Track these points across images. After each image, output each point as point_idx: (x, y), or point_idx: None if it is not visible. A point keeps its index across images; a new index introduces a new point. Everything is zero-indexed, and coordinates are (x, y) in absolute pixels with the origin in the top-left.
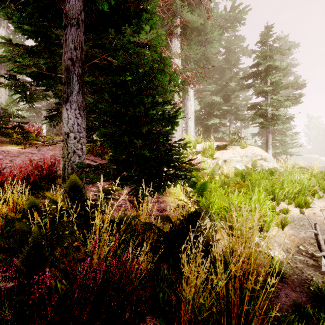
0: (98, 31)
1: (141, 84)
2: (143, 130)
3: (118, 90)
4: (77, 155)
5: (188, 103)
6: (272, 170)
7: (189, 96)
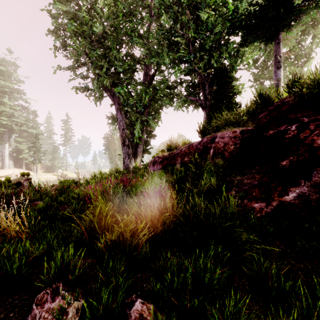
0: None
1: None
2: None
3: None
4: None
5: (5, 151)
6: None
7: (6, 148)
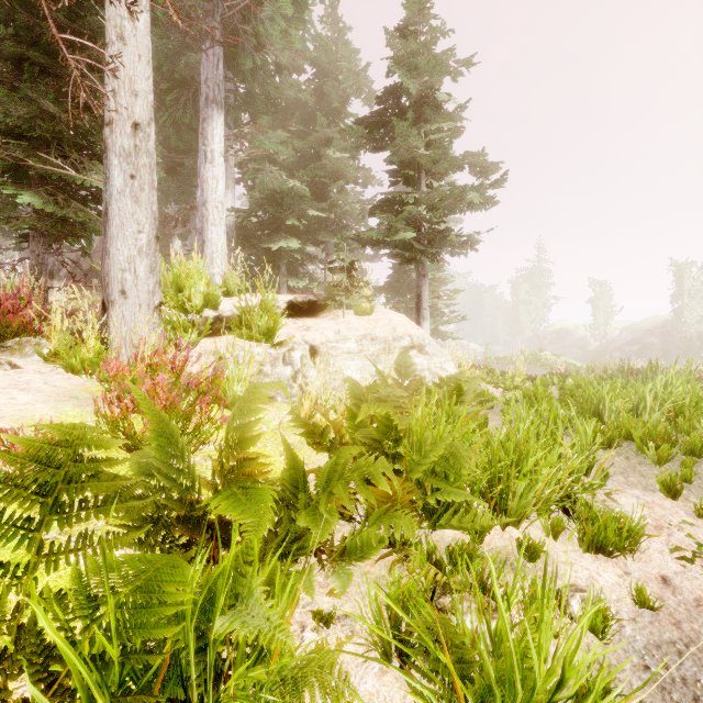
0: None
1: None
2: None
3: None
4: None
5: (207, 172)
6: (462, 385)
7: (210, 150)
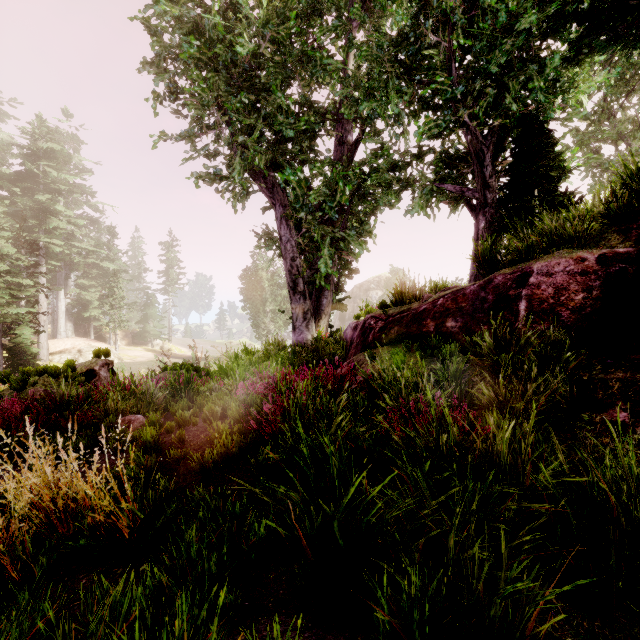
0: (4, 324)
1: (24, 343)
2: (25, 358)
3: (6, 334)
4: (1, 366)
5: (59, 304)
6: None
7: (60, 298)
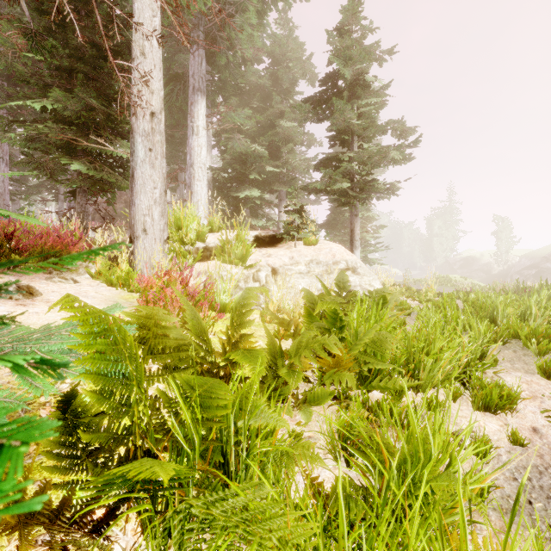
0: None
1: None
2: None
3: None
4: None
5: (194, 142)
6: (386, 295)
7: (196, 126)
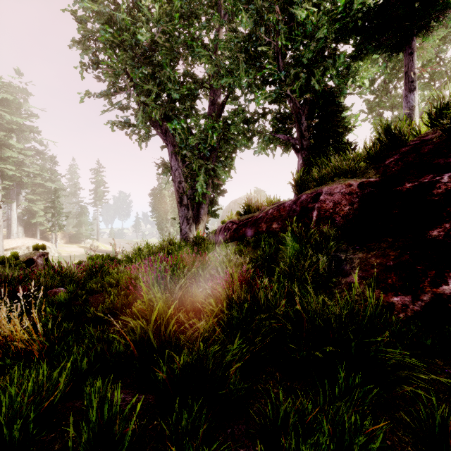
0: None
1: None
2: None
3: None
4: None
5: (12, 213)
6: None
7: (13, 209)
